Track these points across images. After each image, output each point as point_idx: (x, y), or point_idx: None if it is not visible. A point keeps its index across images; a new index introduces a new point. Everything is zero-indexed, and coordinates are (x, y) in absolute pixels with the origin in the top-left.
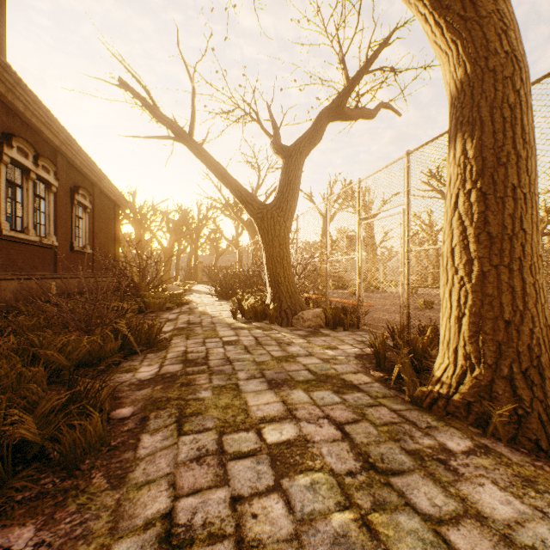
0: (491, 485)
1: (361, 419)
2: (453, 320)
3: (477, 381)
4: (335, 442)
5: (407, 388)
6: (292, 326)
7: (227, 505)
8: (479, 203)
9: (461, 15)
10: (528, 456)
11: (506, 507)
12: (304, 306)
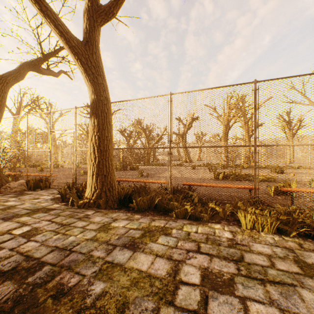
0: (98, 217)
1: (59, 216)
2: (91, 176)
3: (97, 194)
4: (50, 224)
5: (76, 203)
6: (1, 194)
7: (9, 251)
8: (98, 140)
9: (93, 79)
10: (108, 210)
11: (100, 219)
12: (9, 180)
